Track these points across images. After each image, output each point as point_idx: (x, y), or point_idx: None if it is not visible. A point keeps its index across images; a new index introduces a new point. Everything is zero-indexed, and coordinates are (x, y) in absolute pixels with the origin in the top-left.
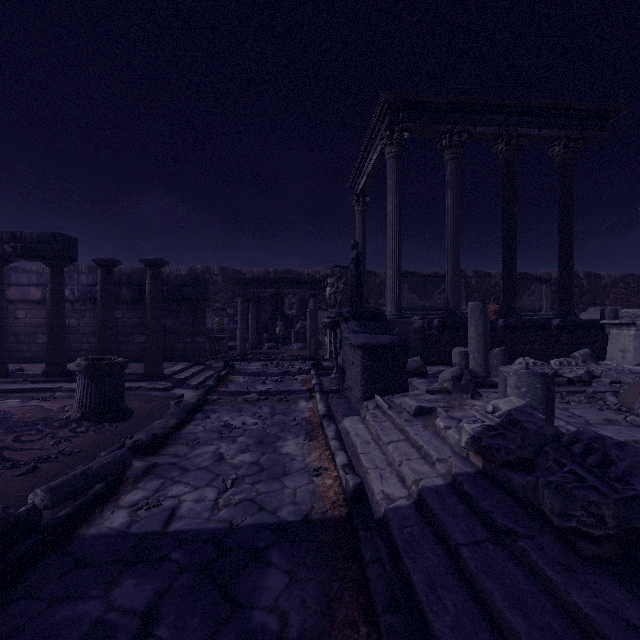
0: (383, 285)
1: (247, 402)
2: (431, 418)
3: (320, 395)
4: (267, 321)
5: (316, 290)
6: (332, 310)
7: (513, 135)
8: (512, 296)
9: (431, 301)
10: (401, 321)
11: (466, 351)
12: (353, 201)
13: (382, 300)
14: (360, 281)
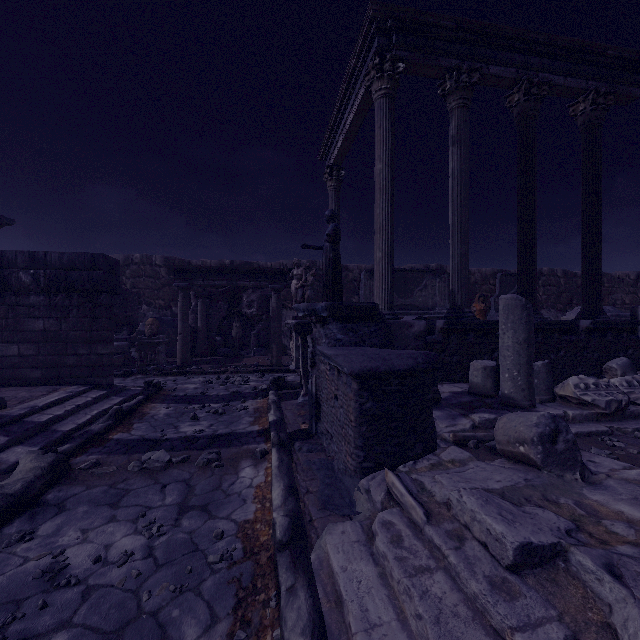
0: (356, 281)
1: (144, 472)
2: (561, 581)
3: (278, 455)
4: (221, 322)
5: (279, 283)
6: (299, 305)
7: (534, 81)
8: (532, 290)
9: (411, 299)
10: (396, 322)
11: (493, 366)
12: (325, 175)
13: (355, 298)
14: (339, 266)
